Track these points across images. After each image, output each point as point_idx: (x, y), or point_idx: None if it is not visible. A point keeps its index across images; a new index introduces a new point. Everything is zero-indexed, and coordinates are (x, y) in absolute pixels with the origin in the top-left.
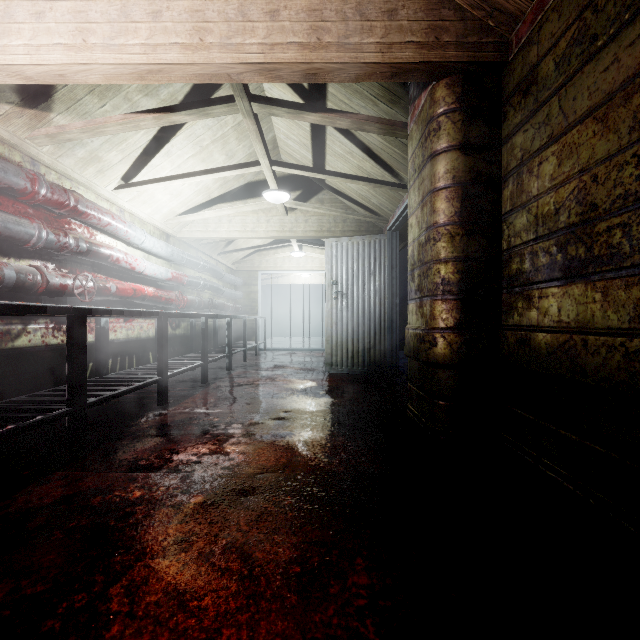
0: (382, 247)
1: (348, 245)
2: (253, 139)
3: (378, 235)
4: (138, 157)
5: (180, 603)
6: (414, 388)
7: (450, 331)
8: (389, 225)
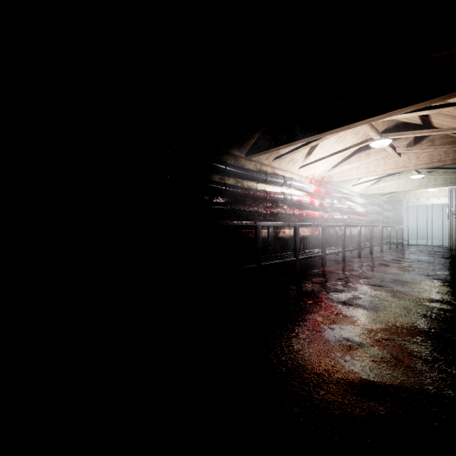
0: None
1: None
2: None
3: None
4: None
5: (401, 267)
6: None
7: None
8: None
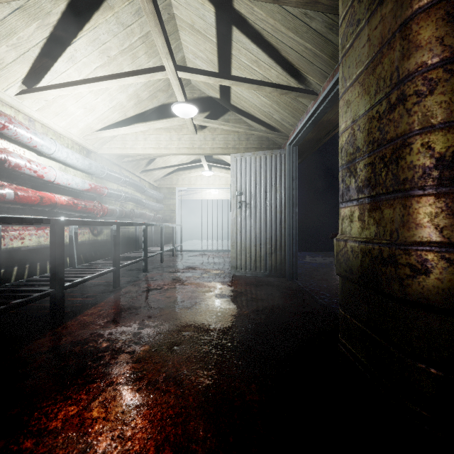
0: (282, 161)
1: (251, 159)
2: (152, 28)
3: (279, 150)
4: (37, 58)
5: None
6: (356, 322)
7: None
8: (290, 139)
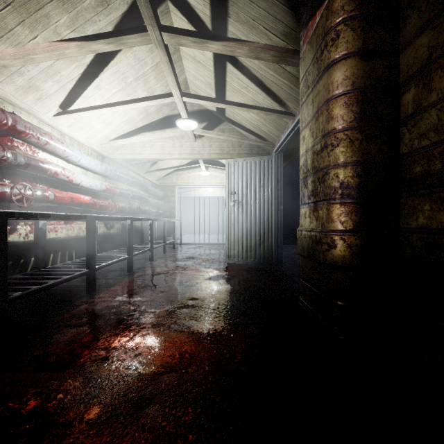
0: (270, 165)
1: (243, 164)
2: (165, 70)
3: (266, 156)
4: (72, 88)
5: None
6: (307, 284)
7: (350, 234)
8: (275, 148)
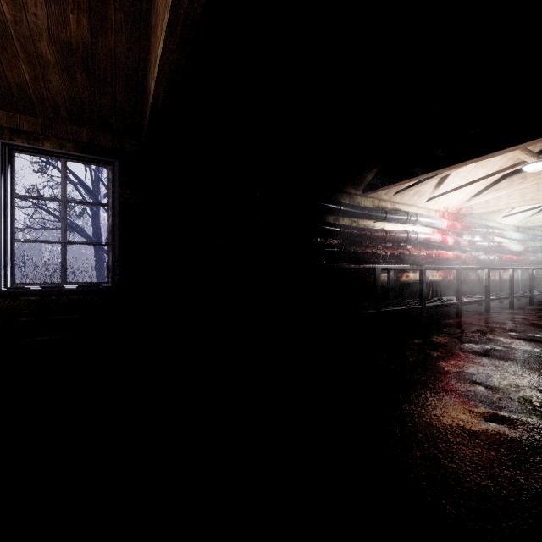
0: None
1: None
2: None
3: None
4: None
5: None
6: None
7: None
8: None
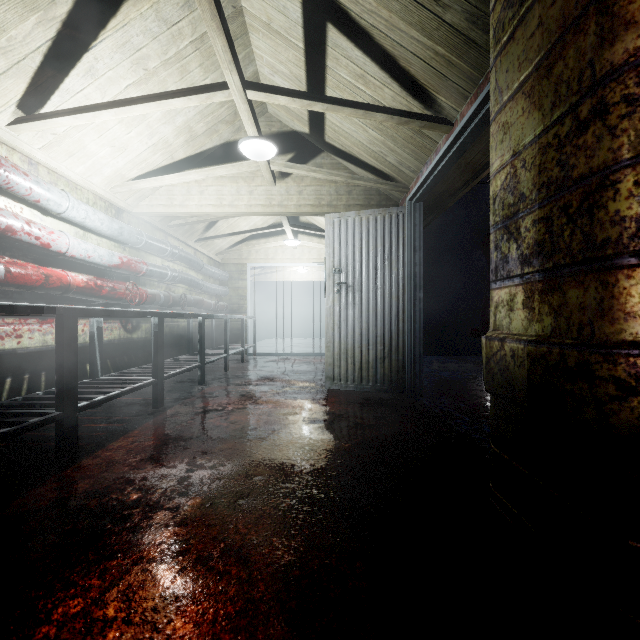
0: (400, 223)
1: (355, 222)
2: (207, 22)
3: (395, 208)
4: (38, 70)
5: None
6: (519, 467)
7: None
8: (411, 192)
